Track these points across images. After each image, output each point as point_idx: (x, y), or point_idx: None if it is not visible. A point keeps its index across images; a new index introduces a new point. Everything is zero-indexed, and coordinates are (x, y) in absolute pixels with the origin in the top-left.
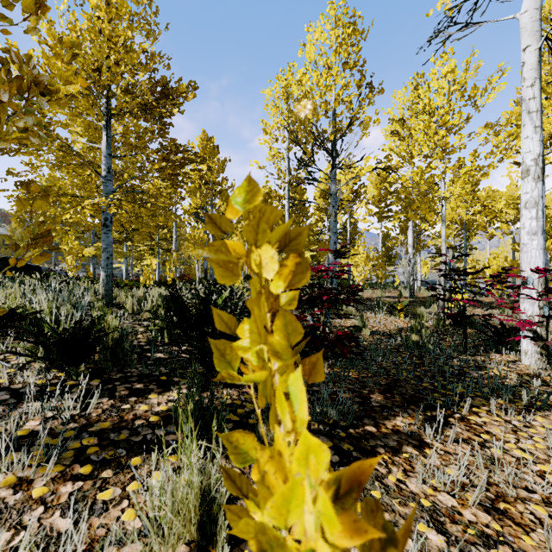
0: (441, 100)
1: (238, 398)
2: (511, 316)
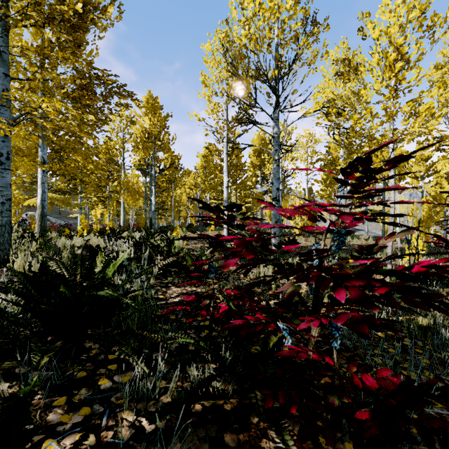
0: (396, 31)
1: None
2: None
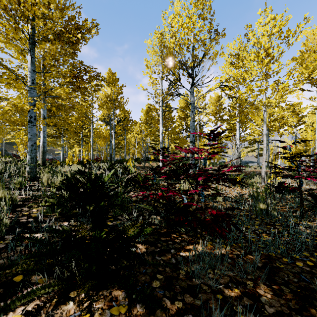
0: (265, 39)
1: (102, 314)
2: (306, 184)
